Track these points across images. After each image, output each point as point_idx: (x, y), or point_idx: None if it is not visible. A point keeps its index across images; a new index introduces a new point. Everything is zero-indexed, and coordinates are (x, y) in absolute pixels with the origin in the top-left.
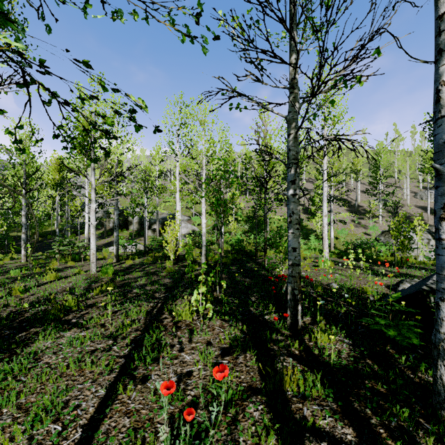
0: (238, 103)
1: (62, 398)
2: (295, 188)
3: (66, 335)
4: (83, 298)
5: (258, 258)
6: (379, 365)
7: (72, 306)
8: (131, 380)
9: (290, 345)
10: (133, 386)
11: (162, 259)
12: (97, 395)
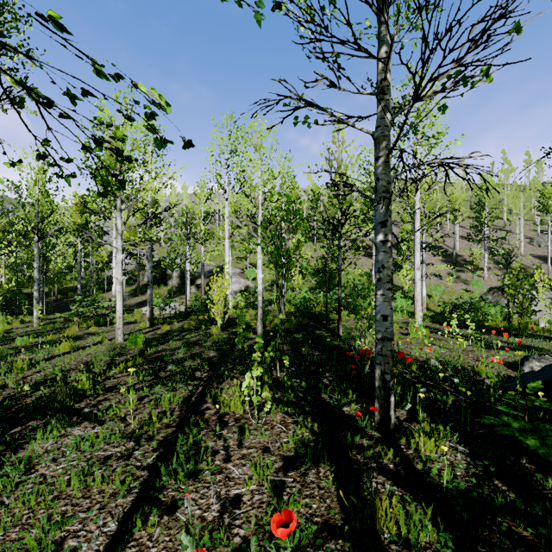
0: (306, 117)
1: (55, 535)
2: (387, 233)
3: (73, 432)
4: (103, 377)
5: (329, 322)
6: (514, 490)
7: (86, 389)
8: (153, 509)
9: (382, 456)
10: (157, 518)
11: (207, 324)
12: (105, 532)
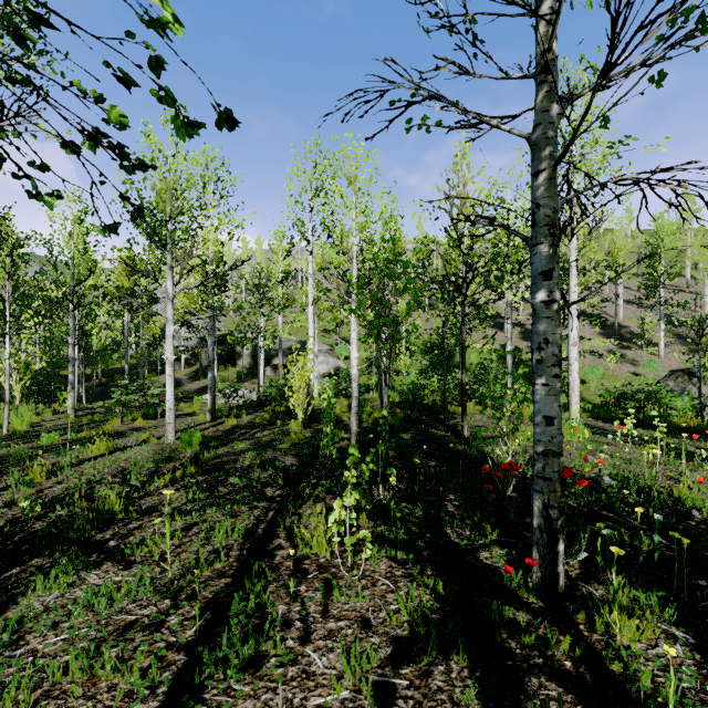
0: (425, 118)
1: None
2: (552, 288)
3: (89, 579)
4: (141, 493)
5: (448, 417)
6: None
7: (116, 511)
8: None
9: (551, 645)
10: None
11: (285, 417)
12: None
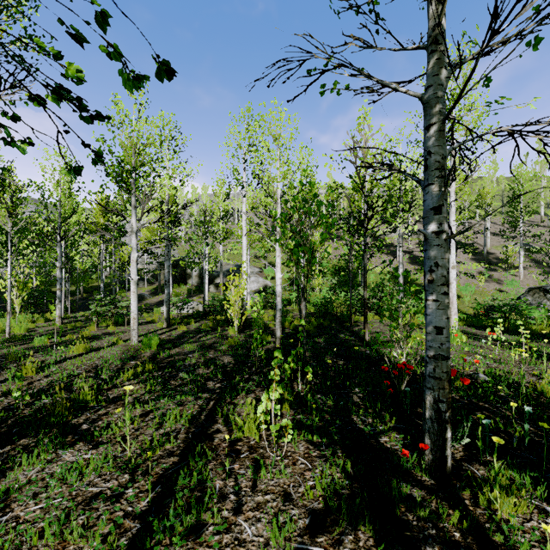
0: (335, 83)
1: None
2: (441, 221)
3: (64, 456)
4: (109, 385)
5: (352, 325)
6: None
7: (89, 400)
8: None
9: (442, 518)
10: None
11: (224, 324)
12: None
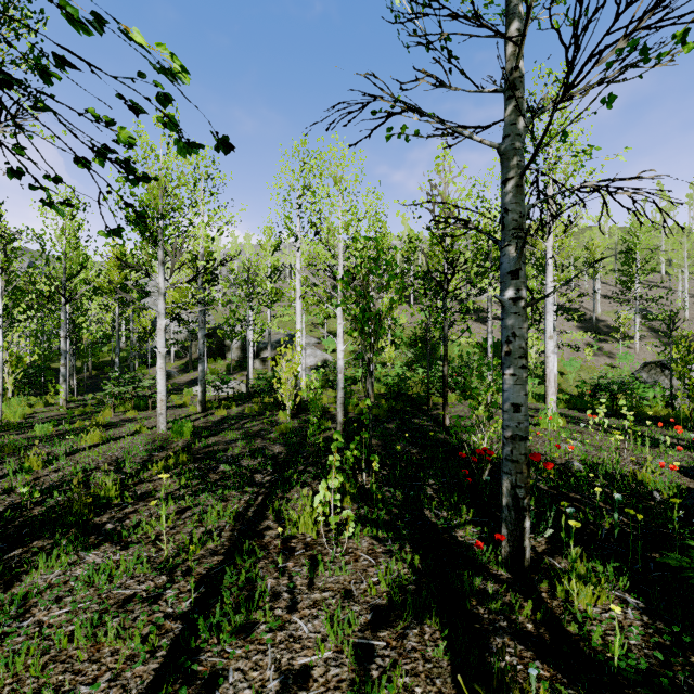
0: (404, 127)
1: None
2: (519, 286)
3: (88, 558)
4: (135, 480)
5: (431, 408)
6: None
7: (112, 496)
8: (183, 688)
9: (515, 609)
10: None
11: (274, 408)
12: None
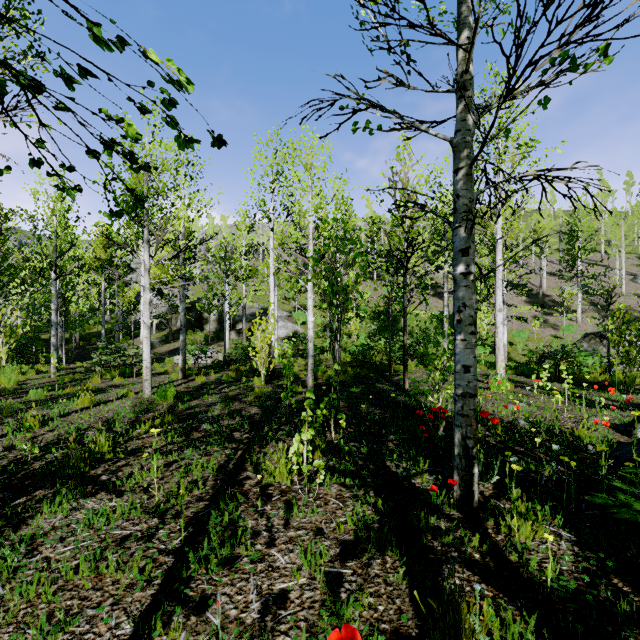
0: (368, 122)
1: (56, 638)
2: (469, 263)
3: (87, 505)
4: (125, 438)
5: (392, 374)
6: (639, 592)
7: (105, 452)
8: (178, 608)
9: (465, 542)
10: (183, 619)
11: (249, 375)
12: (118, 636)
